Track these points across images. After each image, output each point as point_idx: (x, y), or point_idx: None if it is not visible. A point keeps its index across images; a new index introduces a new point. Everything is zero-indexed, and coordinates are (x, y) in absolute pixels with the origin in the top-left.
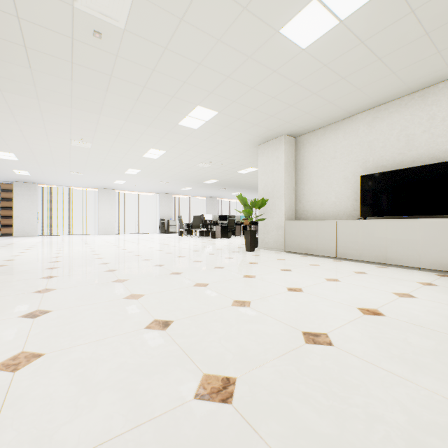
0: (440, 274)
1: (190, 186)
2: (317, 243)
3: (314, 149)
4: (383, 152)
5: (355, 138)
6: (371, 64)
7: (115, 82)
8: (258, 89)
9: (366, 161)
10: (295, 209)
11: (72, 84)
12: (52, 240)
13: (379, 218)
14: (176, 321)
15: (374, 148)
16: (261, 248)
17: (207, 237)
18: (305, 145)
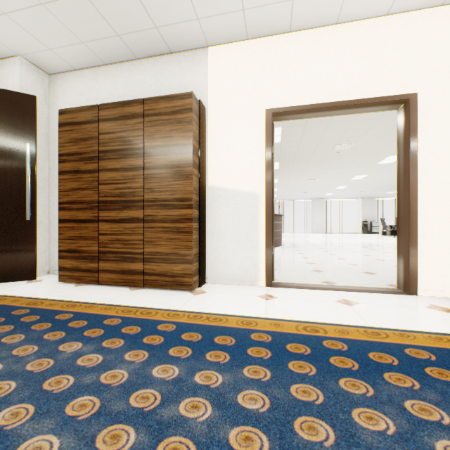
0: None
1: (393, 190)
2: None
3: None
4: None
5: None
6: None
7: (340, 160)
8: None
9: None
10: None
11: (320, 164)
12: (289, 235)
13: None
14: (371, 255)
15: None
16: None
17: None
18: None
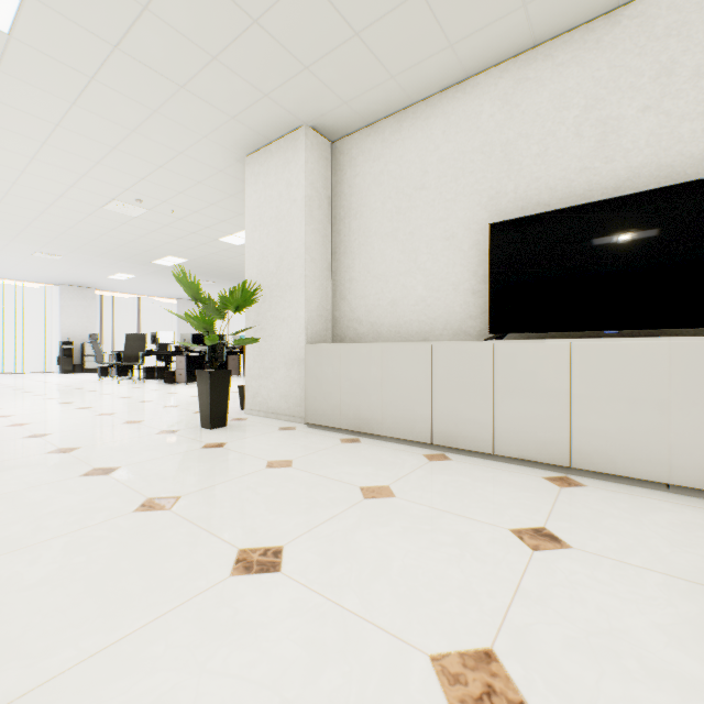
0: None
1: (125, 270)
2: (383, 403)
3: (376, 168)
4: (541, 167)
5: (472, 135)
6: None
7: None
8: None
9: (499, 192)
10: (332, 317)
11: None
12: None
13: (530, 338)
14: None
15: (518, 157)
16: (252, 414)
17: (160, 381)
18: (356, 159)
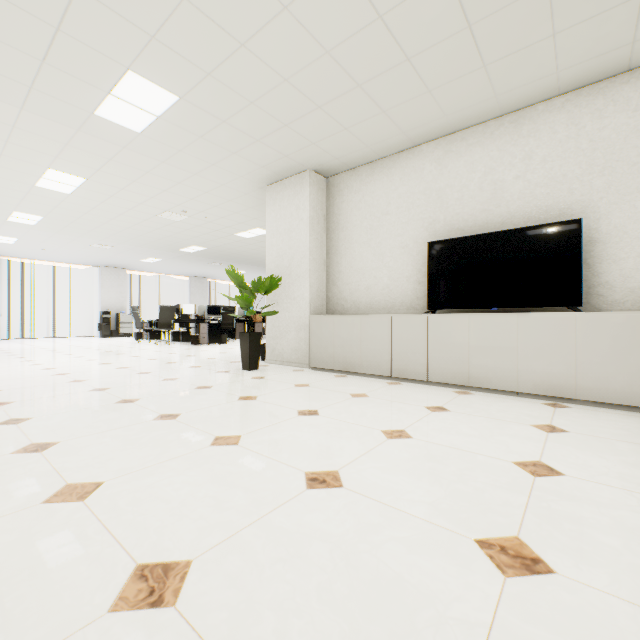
0: (550, 403)
1: (156, 256)
2: (362, 353)
3: (357, 198)
4: (459, 207)
5: (418, 182)
6: (455, 35)
7: None
8: (255, 50)
9: (435, 220)
10: (326, 296)
11: None
12: None
13: (453, 312)
14: None
15: (446, 199)
16: (271, 363)
17: (186, 343)
18: (342, 190)
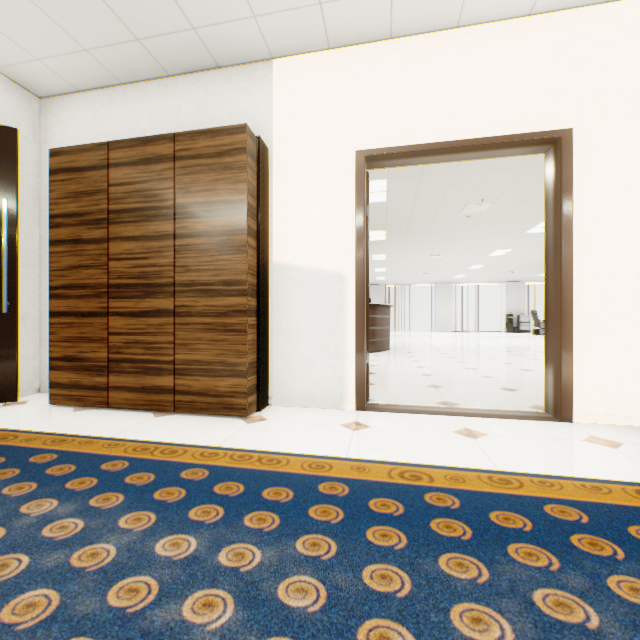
0: None
1: None
2: None
3: None
4: None
5: None
6: None
7: (473, 227)
8: None
9: None
10: None
11: (445, 233)
12: (403, 334)
13: None
14: (514, 363)
15: None
16: None
17: None
18: None
